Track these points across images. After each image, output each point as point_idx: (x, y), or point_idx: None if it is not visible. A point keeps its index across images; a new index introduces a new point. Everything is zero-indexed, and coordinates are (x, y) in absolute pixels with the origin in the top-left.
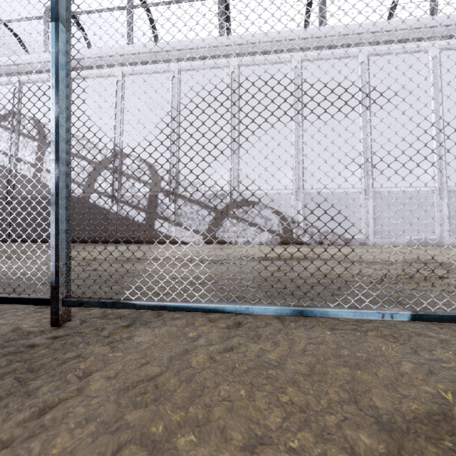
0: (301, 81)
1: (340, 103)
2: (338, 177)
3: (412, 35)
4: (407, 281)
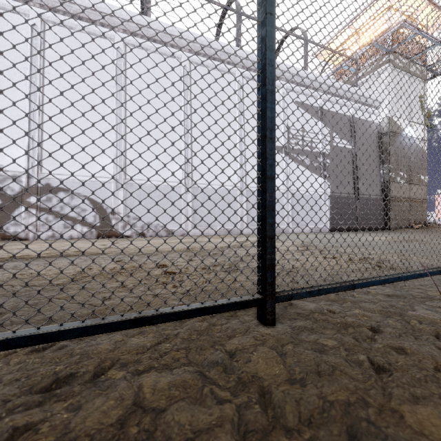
0: (124, 65)
1: (165, 99)
2: (161, 170)
3: (223, 57)
4: (108, 277)
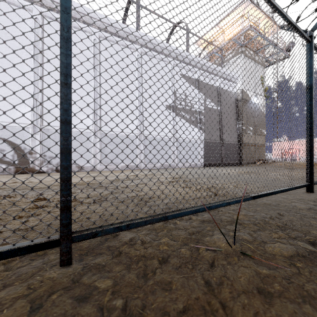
0: (42, 32)
1: (78, 63)
2: (74, 119)
3: (126, 35)
4: None
